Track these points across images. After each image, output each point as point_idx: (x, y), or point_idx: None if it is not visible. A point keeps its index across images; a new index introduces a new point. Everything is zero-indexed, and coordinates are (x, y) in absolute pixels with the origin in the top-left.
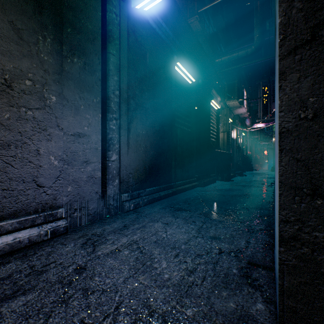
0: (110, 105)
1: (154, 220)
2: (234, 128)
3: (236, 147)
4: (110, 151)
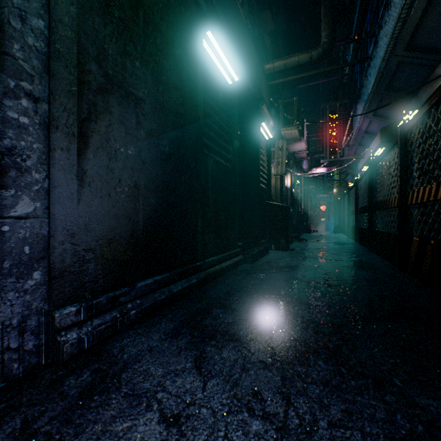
0: (5, 49)
1: (138, 399)
2: (287, 173)
3: (291, 199)
4: (5, 187)
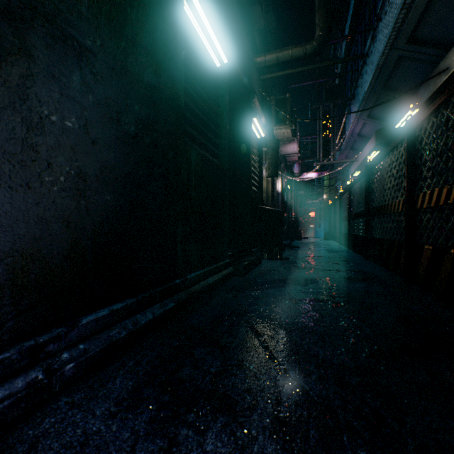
0: None
1: None
2: (278, 177)
3: (282, 205)
4: None
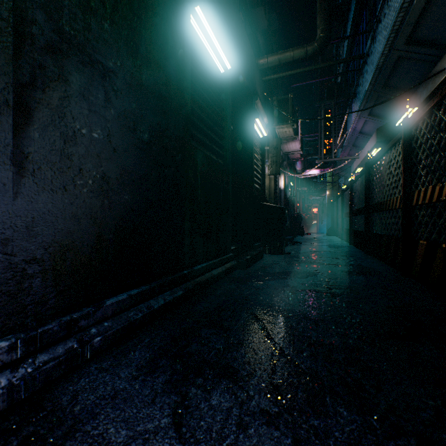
0: None
1: None
2: (281, 174)
3: (285, 201)
4: None
